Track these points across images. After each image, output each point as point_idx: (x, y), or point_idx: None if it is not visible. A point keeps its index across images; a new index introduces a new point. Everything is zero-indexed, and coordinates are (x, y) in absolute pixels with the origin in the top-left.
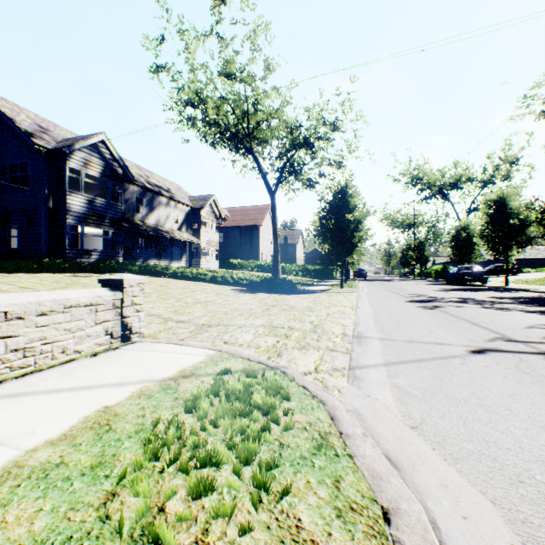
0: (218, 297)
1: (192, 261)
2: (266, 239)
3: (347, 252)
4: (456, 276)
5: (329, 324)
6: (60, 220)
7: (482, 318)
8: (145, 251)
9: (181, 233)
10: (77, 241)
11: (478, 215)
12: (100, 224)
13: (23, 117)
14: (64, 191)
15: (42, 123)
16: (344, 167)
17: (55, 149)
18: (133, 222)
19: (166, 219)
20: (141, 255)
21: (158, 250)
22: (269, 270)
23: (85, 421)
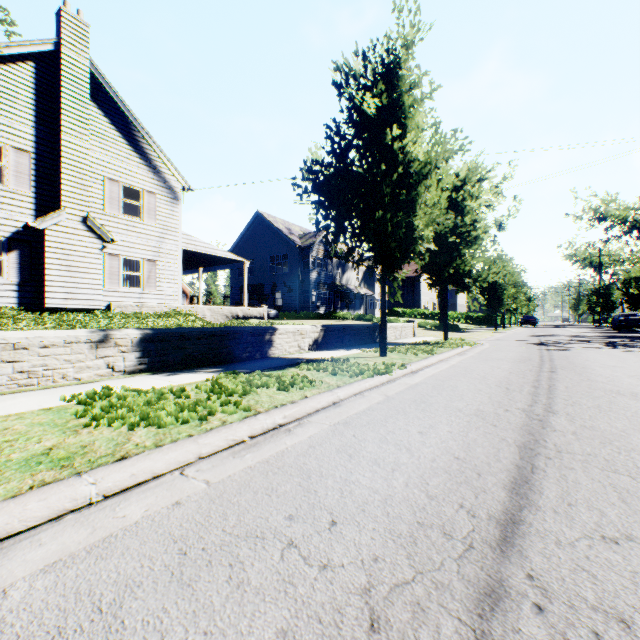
0: (419, 331)
1: (367, 310)
2: (426, 288)
3: (498, 305)
4: (615, 322)
5: (476, 337)
6: (305, 288)
7: (548, 338)
8: (340, 304)
9: (361, 289)
10: (312, 300)
11: (633, 268)
12: (322, 288)
13: (280, 225)
14: (308, 270)
15: (285, 225)
16: (504, 228)
17: (307, 247)
18: (335, 284)
19: (351, 279)
20: (338, 307)
21: (347, 303)
22: (431, 317)
23: (432, 339)
